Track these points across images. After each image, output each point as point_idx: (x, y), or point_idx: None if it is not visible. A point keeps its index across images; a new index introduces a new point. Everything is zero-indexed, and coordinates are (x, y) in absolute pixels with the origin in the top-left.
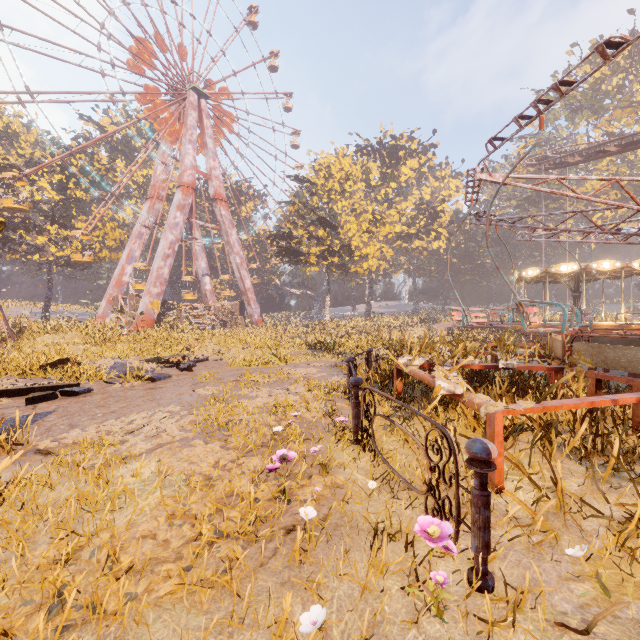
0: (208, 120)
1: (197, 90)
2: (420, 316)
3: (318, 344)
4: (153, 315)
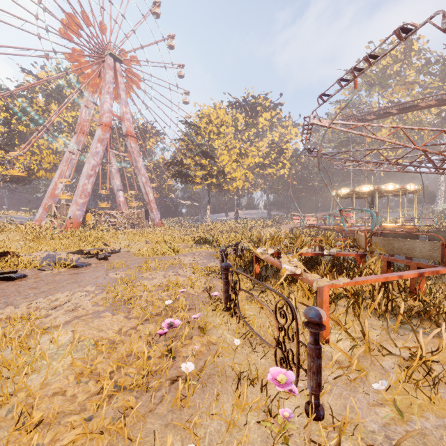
0: (121, 78)
1: (113, 55)
2: (271, 220)
3: (201, 240)
4: (79, 219)
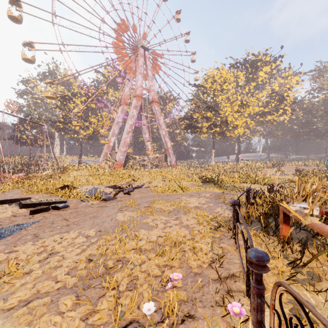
0: (149, 61)
1: (143, 47)
2: (272, 161)
3: (207, 179)
4: (122, 161)
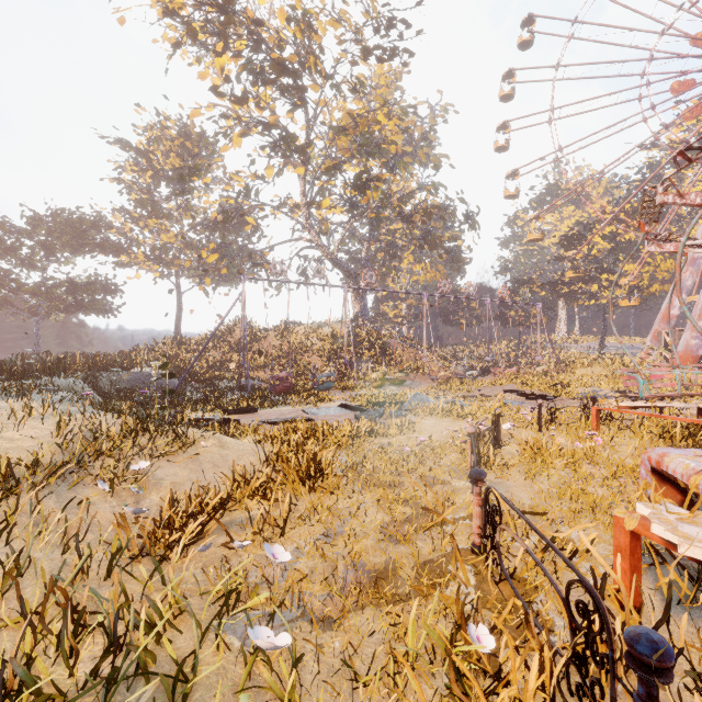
0: None
1: None
2: None
3: None
4: (695, 351)
